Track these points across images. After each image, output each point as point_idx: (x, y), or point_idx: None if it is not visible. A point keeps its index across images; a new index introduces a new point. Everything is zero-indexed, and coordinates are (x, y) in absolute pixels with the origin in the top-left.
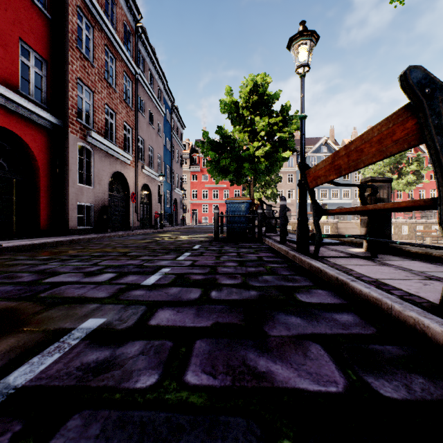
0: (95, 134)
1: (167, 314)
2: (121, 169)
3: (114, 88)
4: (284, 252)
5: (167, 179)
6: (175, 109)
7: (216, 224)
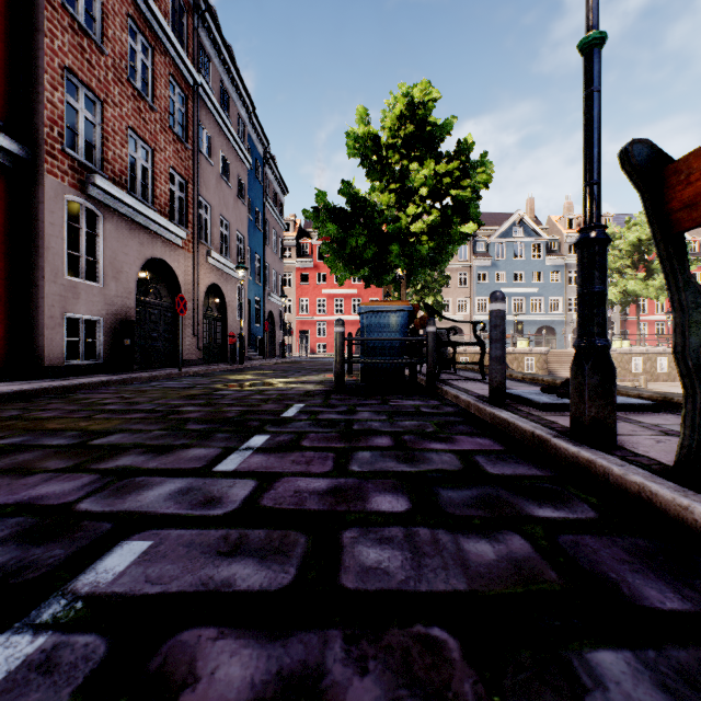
0: (104, 182)
1: None
2: (164, 254)
3: (149, 102)
4: (528, 436)
5: (255, 278)
6: (270, 158)
7: (338, 357)
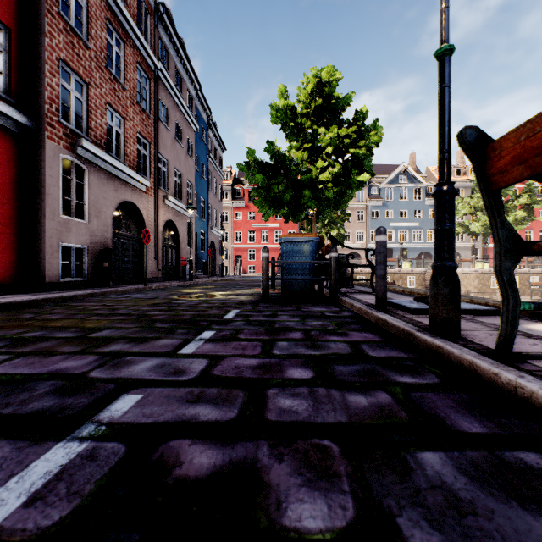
0: (89, 144)
1: None
2: (133, 198)
3: (122, 84)
4: (400, 332)
5: (201, 216)
6: (212, 124)
7: (264, 275)
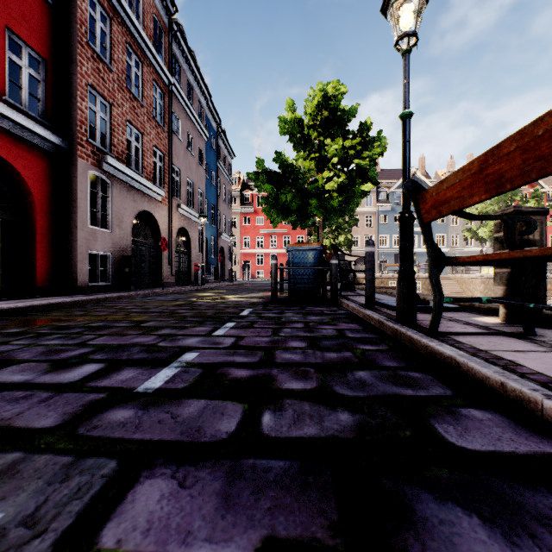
0: (112, 160)
1: (154, 495)
2: (149, 207)
3: (140, 101)
4: (376, 322)
5: (211, 222)
6: (221, 132)
7: (273, 280)
